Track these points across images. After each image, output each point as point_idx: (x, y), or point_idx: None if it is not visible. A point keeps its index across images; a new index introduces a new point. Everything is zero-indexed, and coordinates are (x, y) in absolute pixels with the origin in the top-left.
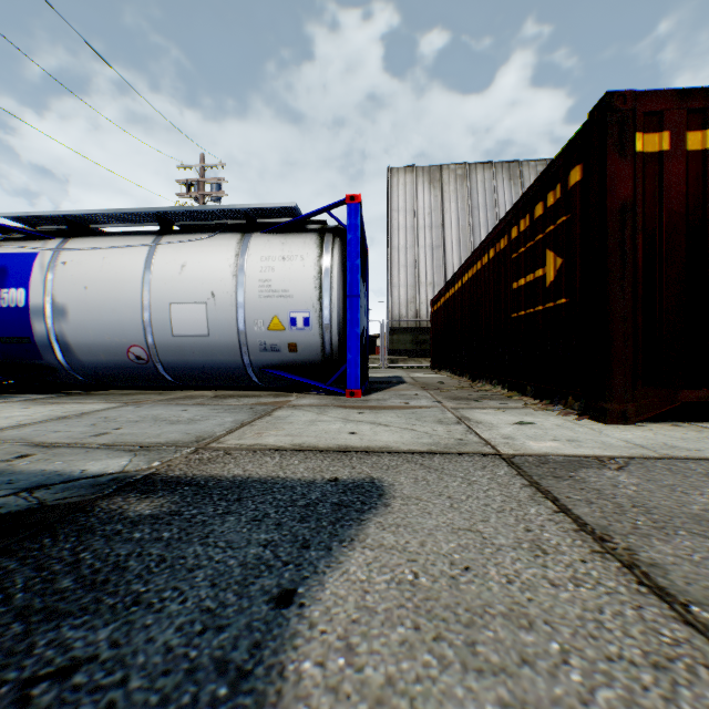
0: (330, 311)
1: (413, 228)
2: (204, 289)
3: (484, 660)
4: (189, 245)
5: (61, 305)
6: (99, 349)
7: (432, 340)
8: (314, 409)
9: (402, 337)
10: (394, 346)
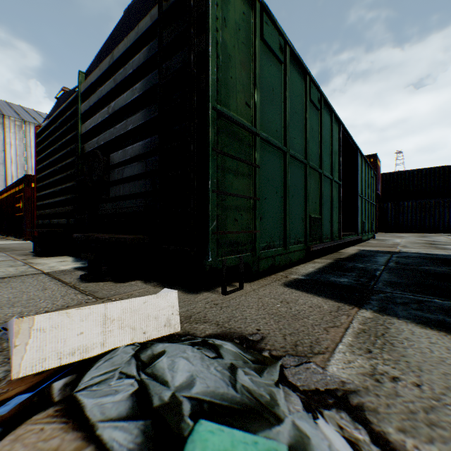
0: None
1: None
2: None
3: None
4: None
5: None
6: None
7: None
8: None
9: None
10: None
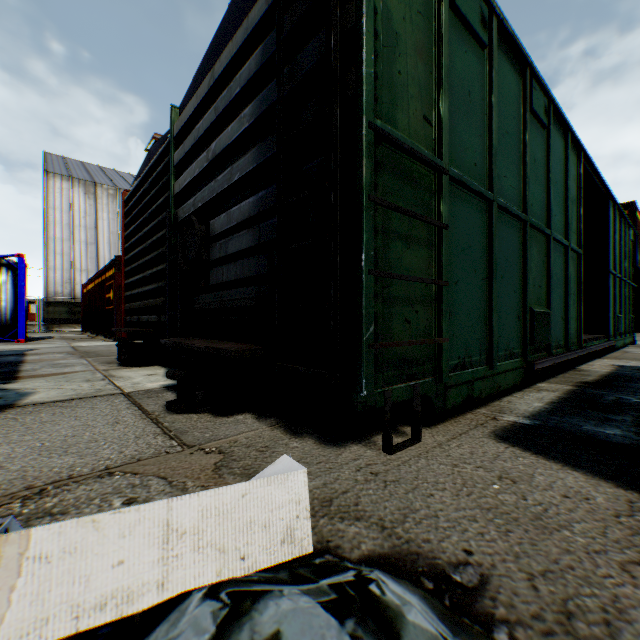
0: (8, 305)
1: (70, 226)
2: None
3: (50, 351)
4: None
5: None
6: None
7: (84, 312)
8: (4, 345)
9: (59, 309)
10: (52, 315)
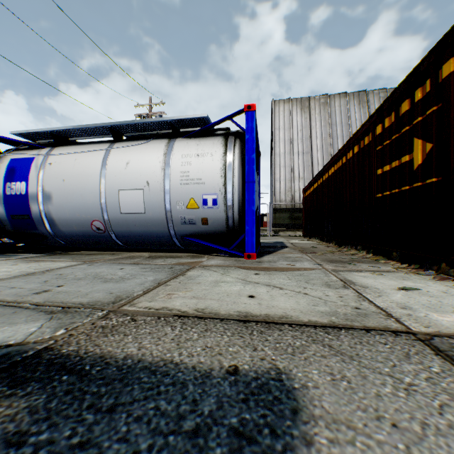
0: (232, 194)
1: (290, 140)
2: (141, 179)
3: None
4: (132, 148)
5: (48, 192)
6: (72, 223)
7: (304, 217)
8: (219, 269)
9: (282, 215)
10: (277, 221)
